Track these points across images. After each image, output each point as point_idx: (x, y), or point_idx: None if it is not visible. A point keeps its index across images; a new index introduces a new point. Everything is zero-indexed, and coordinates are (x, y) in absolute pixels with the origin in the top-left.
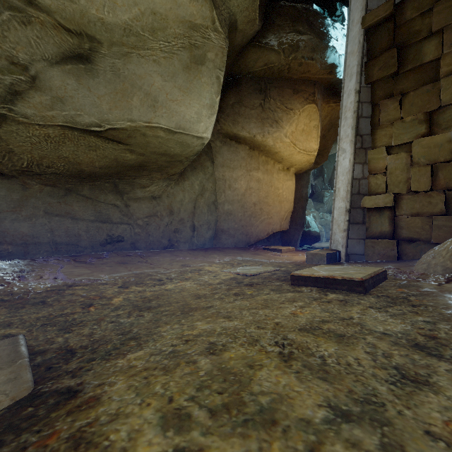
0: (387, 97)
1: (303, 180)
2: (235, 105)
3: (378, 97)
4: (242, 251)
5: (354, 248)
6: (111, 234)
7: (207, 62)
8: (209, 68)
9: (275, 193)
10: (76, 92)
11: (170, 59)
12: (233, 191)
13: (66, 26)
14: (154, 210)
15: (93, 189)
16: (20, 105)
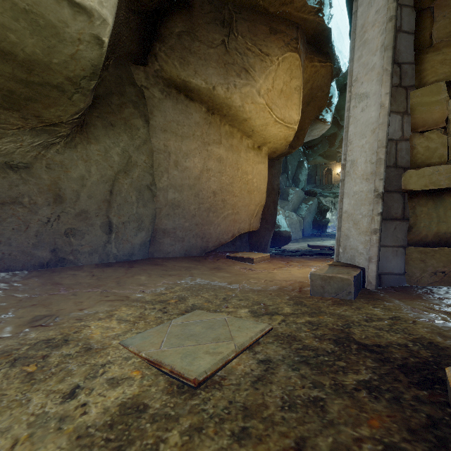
0: None
1: (274, 168)
2: (184, 36)
3: None
4: (195, 264)
5: (389, 264)
6: None
7: None
8: None
9: (242, 180)
10: None
11: None
12: (182, 171)
13: None
14: (12, 192)
15: None
16: None
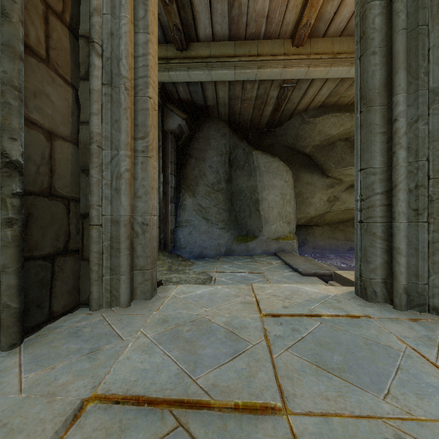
0: None
1: None
2: None
3: None
4: None
5: None
6: (351, 246)
7: None
8: None
9: None
10: (349, 198)
11: None
12: None
13: (350, 181)
14: None
15: (343, 226)
16: (333, 207)
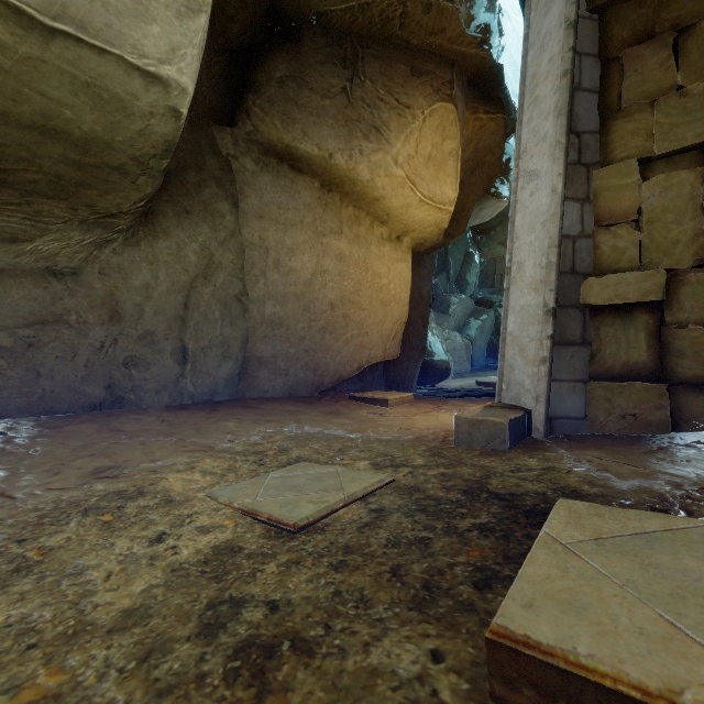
0: (639, 40)
1: (423, 267)
2: (288, 82)
3: (617, 43)
4: (303, 407)
5: (564, 404)
6: None
7: None
8: None
9: (373, 285)
10: None
11: None
12: (285, 274)
13: None
14: (55, 308)
15: None
16: None
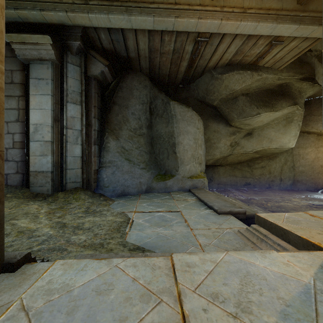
0: None
1: None
2: (306, 116)
3: None
4: (312, 193)
5: None
6: (246, 182)
7: (293, 121)
8: (294, 122)
9: None
10: (247, 143)
11: (278, 125)
12: (305, 160)
13: (248, 130)
14: (262, 172)
15: (241, 166)
16: (234, 151)
